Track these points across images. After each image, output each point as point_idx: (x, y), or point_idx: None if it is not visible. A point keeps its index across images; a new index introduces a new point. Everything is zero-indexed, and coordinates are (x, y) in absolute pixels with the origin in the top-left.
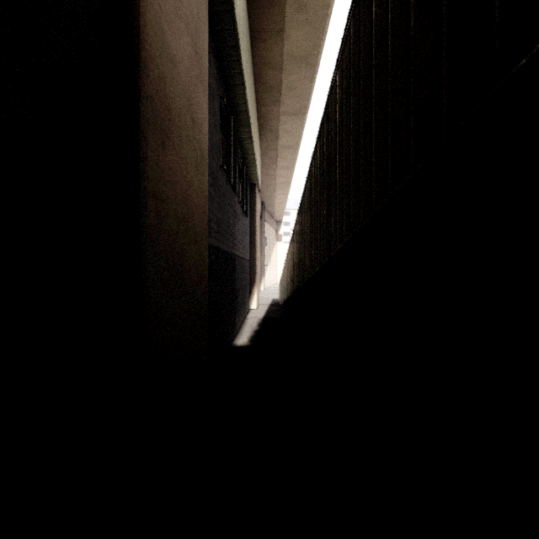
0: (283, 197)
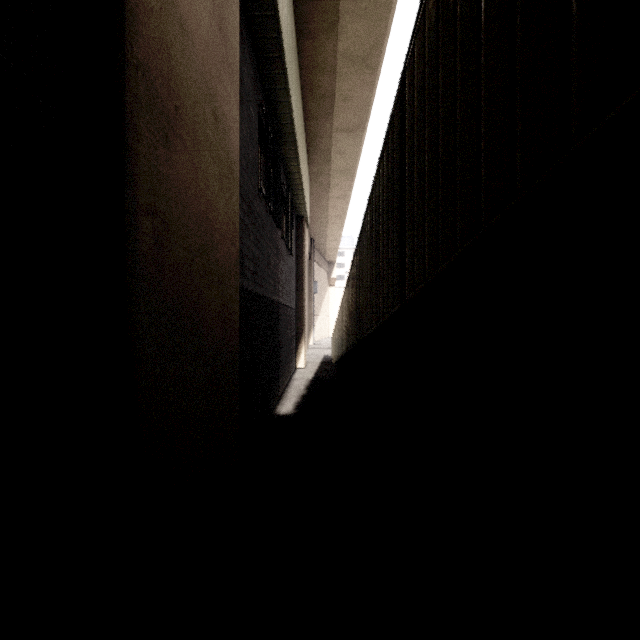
0: (336, 233)
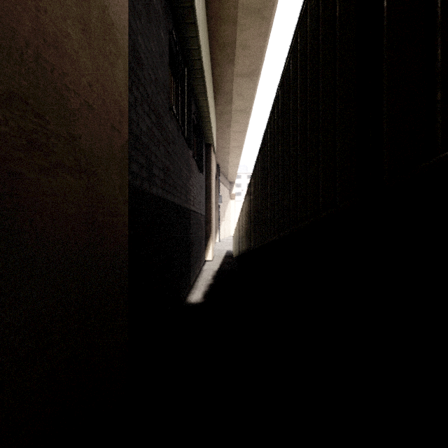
0: (236, 160)
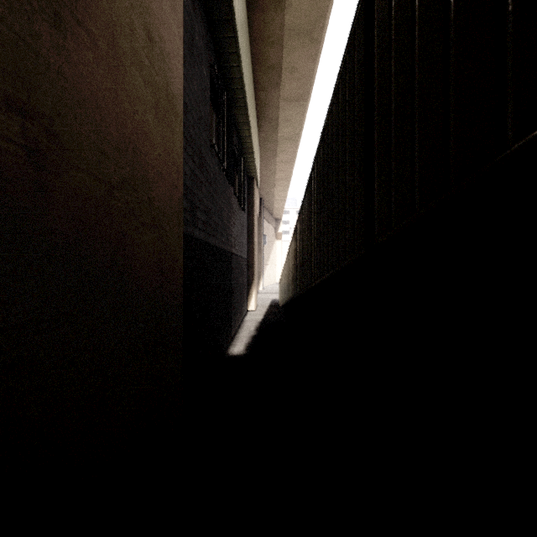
0: (282, 193)
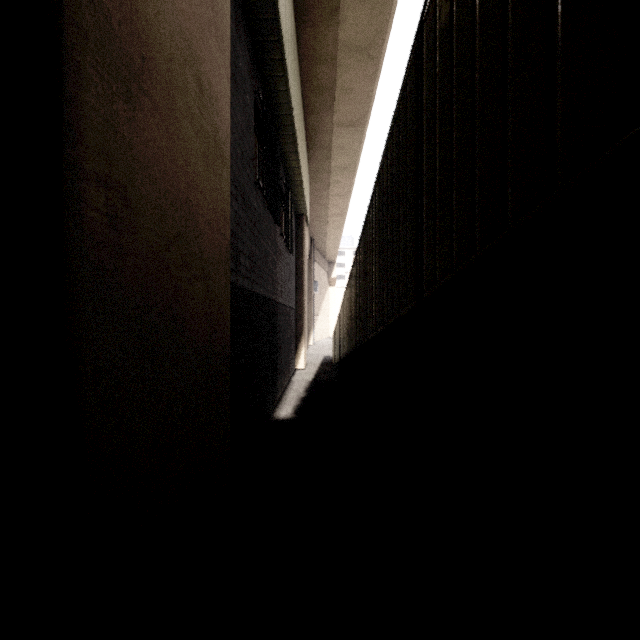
0: (337, 232)
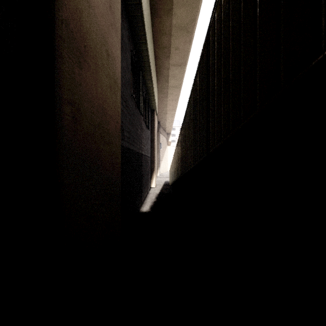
0: (171, 118)
